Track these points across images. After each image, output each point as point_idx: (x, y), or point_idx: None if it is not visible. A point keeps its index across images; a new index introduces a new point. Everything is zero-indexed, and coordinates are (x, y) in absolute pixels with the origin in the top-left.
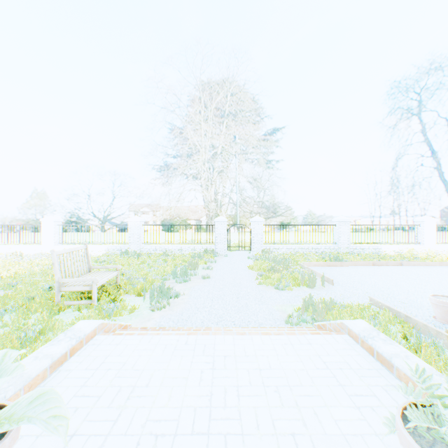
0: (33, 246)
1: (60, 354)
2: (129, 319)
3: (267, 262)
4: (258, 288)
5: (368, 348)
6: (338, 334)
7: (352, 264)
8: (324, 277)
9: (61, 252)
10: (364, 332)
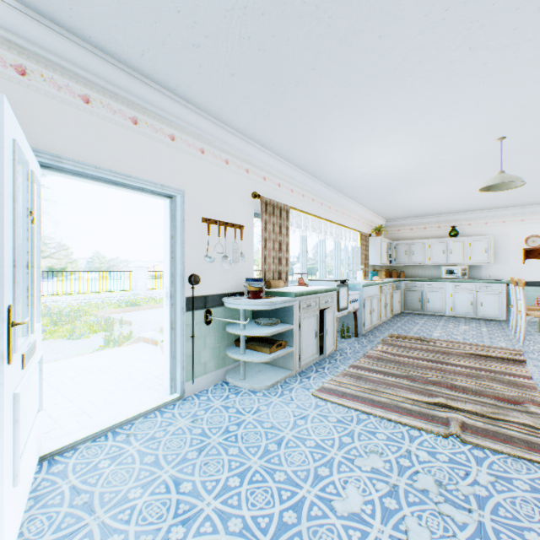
0: None
1: None
2: None
3: (48, 318)
4: (46, 343)
5: (155, 342)
6: (137, 343)
7: (150, 308)
8: (123, 321)
9: None
10: (153, 336)
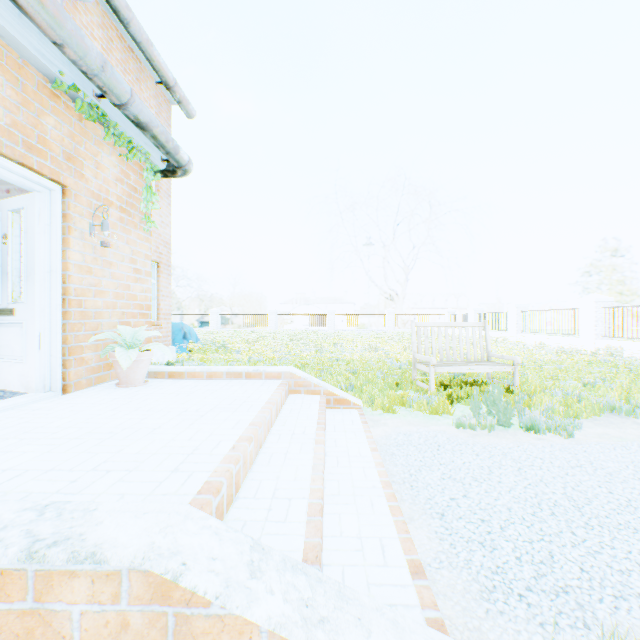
0: (569, 338)
1: (236, 370)
2: (413, 416)
3: None
4: None
5: None
6: None
7: None
8: None
9: (425, 324)
10: (77, 506)
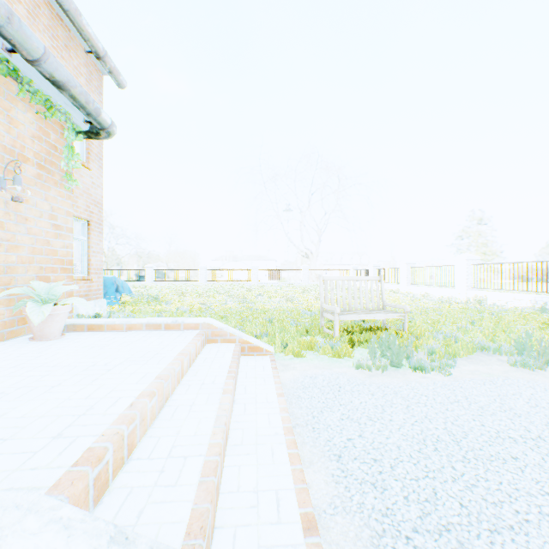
0: (447, 289)
1: (155, 322)
2: (319, 360)
3: None
4: None
5: None
6: None
7: None
8: None
9: (331, 278)
10: None
